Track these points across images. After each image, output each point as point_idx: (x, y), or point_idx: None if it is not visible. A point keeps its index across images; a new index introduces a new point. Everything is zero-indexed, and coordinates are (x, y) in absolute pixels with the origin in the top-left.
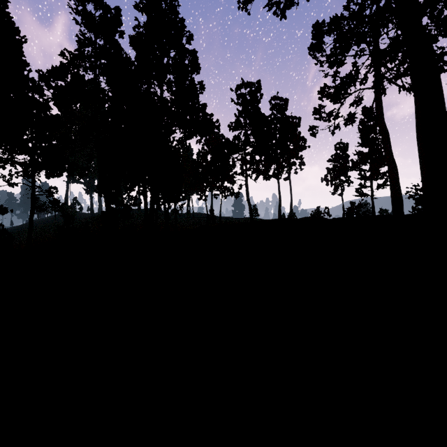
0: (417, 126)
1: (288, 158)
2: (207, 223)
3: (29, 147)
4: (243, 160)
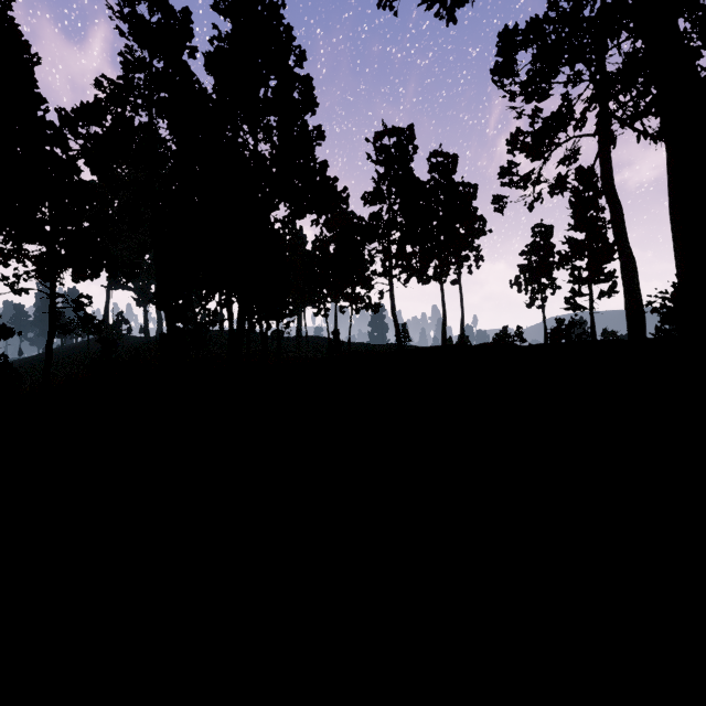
0: (670, 195)
1: (457, 250)
2: (329, 352)
3: (46, 231)
4: (386, 253)
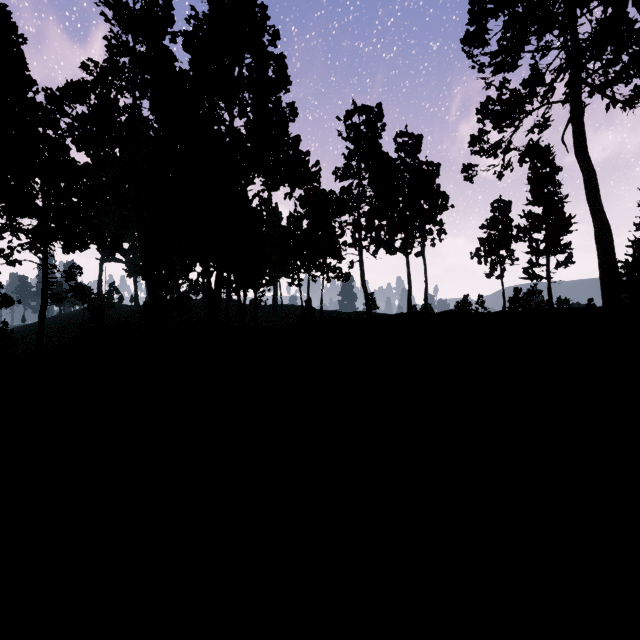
0: None
1: (421, 224)
2: (302, 319)
3: (36, 205)
4: (355, 225)
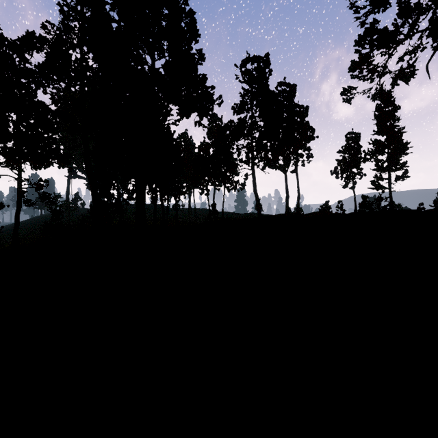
0: None
1: (295, 149)
2: (209, 218)
3: (8, 133)
4: (249, 147)
